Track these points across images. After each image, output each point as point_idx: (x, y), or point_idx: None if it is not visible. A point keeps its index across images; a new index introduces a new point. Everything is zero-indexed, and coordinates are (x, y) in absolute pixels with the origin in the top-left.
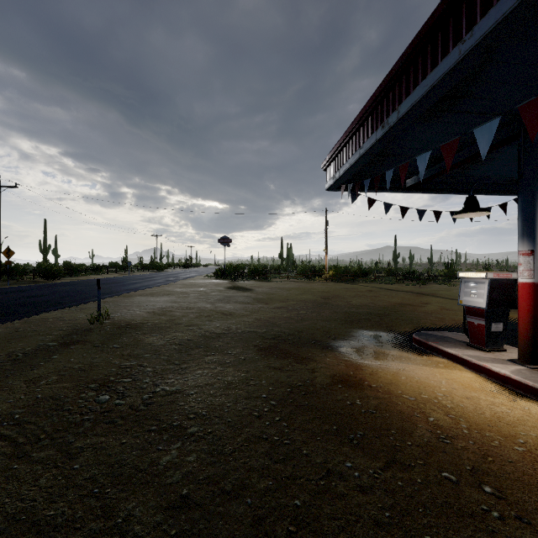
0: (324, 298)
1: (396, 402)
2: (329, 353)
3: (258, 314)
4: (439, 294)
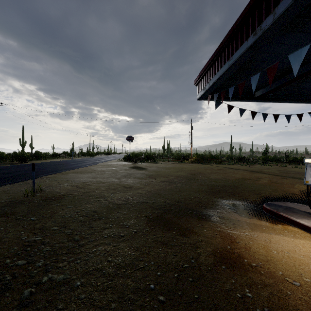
0: (192, 174)
1: (284, 291)
2: (205, 223)
3: (149, 187)
4: (264, 171)
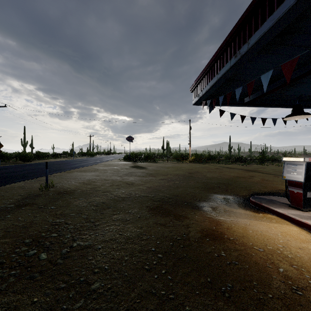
0: (190, 173)
1: (250, 253)
2: (197, 212)
3: (149, 184)
4: (259, 170)
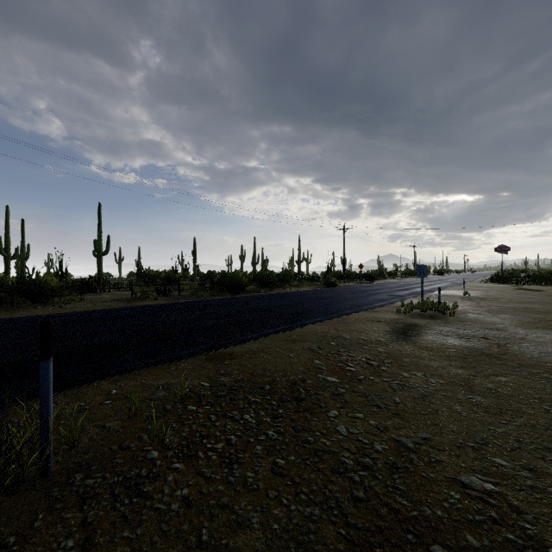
0: None
1: None
2: None
3: None
4: None
